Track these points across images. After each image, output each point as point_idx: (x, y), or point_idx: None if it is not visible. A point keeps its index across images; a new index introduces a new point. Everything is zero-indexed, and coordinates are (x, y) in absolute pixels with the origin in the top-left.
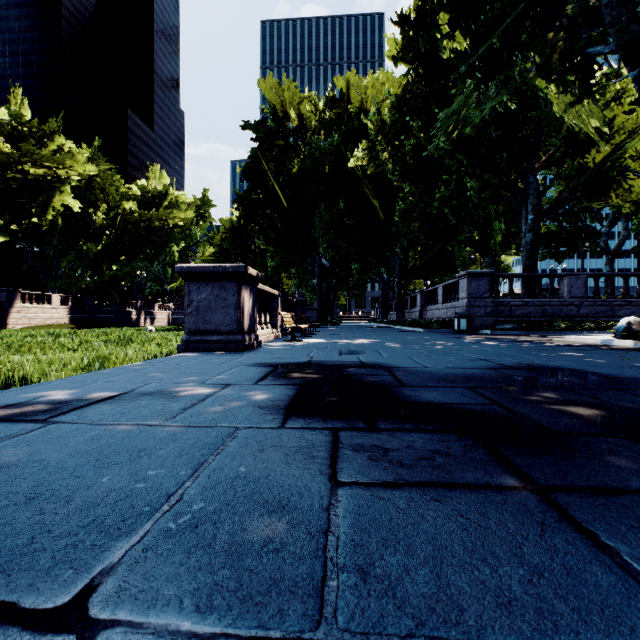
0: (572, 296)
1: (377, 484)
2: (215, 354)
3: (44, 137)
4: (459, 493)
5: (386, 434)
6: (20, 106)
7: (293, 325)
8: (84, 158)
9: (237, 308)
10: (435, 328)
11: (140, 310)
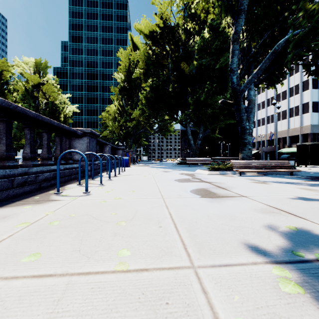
0: None
1: None
2: None
3: None
4: None
5: None
6: None
7: None
8: None
9: None
10: None
11: None
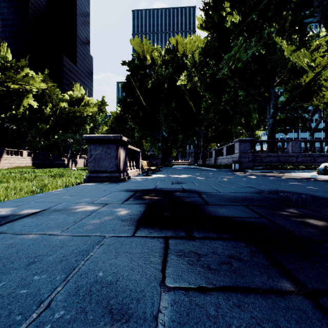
0: (293, 152)
1: (193, 289)
2: (104, 184)
3: (18, 69)
4: (253, 298)
5: (198, 241)
6: (6, 52)
7: (147, 167)
8: (39, 80)
9: (116, 158)
10: (222, 168)
11: (69, 159)
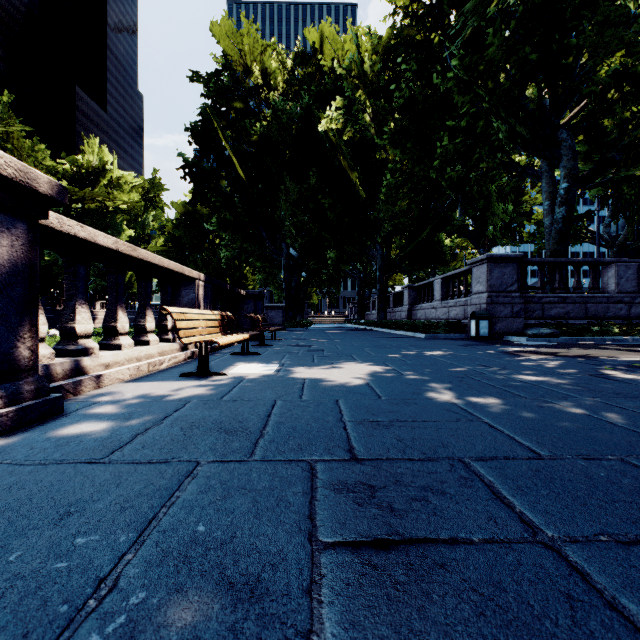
0: (621, 290)
1: None
2: None
3: None
4: None
5: None
6: None
7: (216, 335)
8: None
9: None
10: (437, 332)
11: None
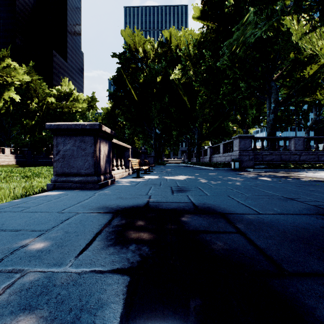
0: (296, 149)
1: None
2: (73, 193)
3: None
4: None
5: None
6: None
7: (138, 167)
8: (23, 71)
9: (93, 156)
10: (219, 167)
11: None
